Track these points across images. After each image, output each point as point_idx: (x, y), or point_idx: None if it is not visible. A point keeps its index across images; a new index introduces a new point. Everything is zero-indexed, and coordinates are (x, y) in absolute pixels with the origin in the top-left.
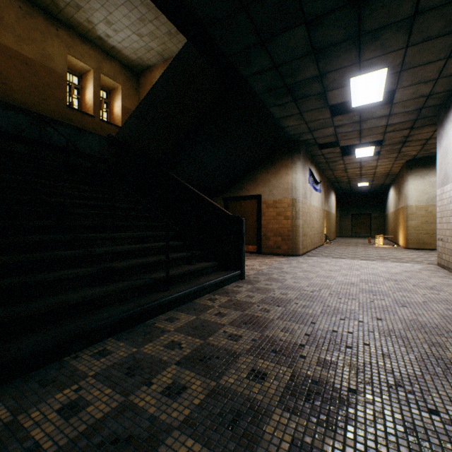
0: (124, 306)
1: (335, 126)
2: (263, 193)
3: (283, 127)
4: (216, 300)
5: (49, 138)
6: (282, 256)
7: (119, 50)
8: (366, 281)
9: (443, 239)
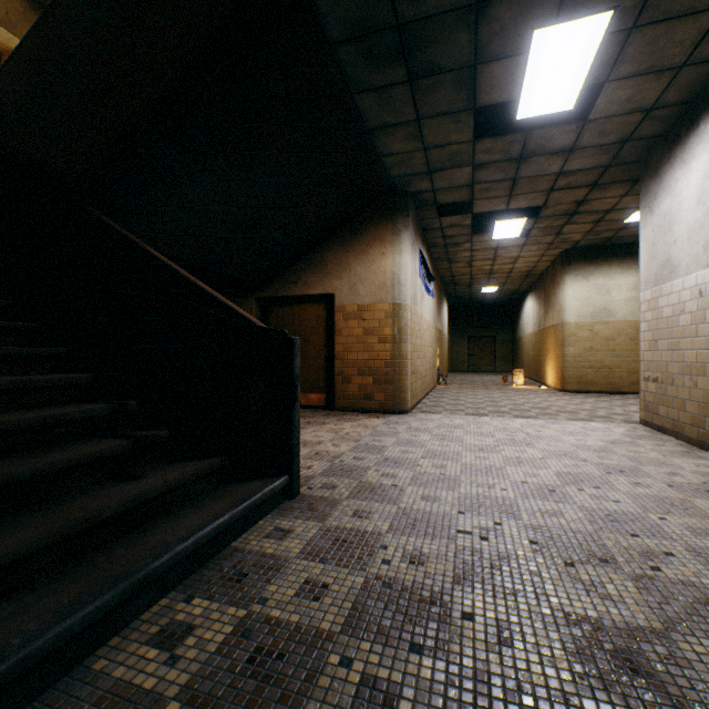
0: None
1: (475, 164)
2: (339, 290)
3: (380, 155)
4: (187, 639)
5: None
6: (374, 413)
7: None
8: (572, 479)
9: (660, 378)
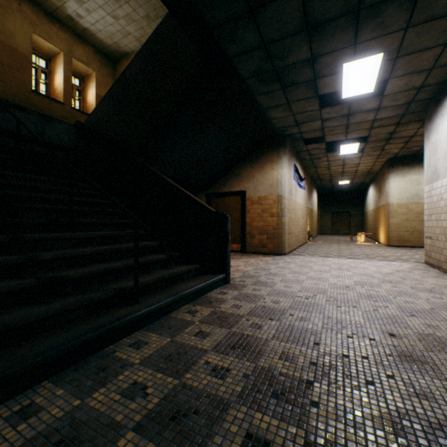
0: (73, 330)
1: (322, 119)
2: (248, 189)
3: (269, 119)
4: (197, 313)
5: (9, 125)
6: (267, 254)
7: (93, 33)
8: (361, 283)
9: (432, 237)
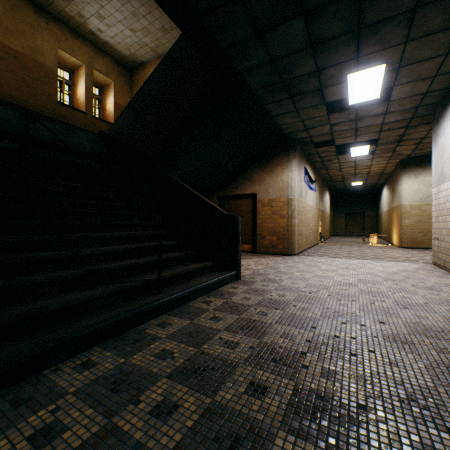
0: (112, 311)
1: (331, 124)
2: (259, 191)
3: (279, 125)
4: (211, 303)
5: (38, 135)
6: (277, 255)
7: (112, 45)
8: (364, 281)
9: (439, 238)
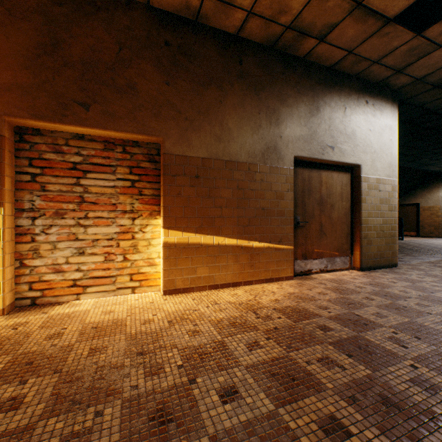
0: None
1: None
2: (420, 202)
3: (431, 170)
4: None
5: None
6: (433, 238)
7: None
8: None
9: None
